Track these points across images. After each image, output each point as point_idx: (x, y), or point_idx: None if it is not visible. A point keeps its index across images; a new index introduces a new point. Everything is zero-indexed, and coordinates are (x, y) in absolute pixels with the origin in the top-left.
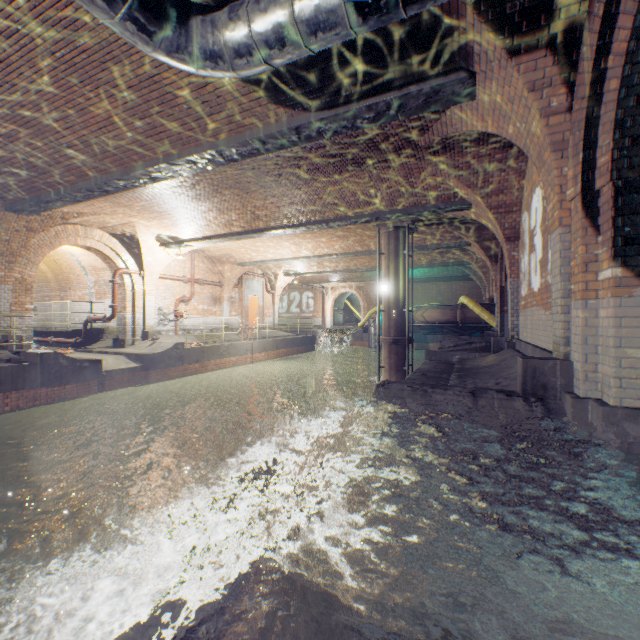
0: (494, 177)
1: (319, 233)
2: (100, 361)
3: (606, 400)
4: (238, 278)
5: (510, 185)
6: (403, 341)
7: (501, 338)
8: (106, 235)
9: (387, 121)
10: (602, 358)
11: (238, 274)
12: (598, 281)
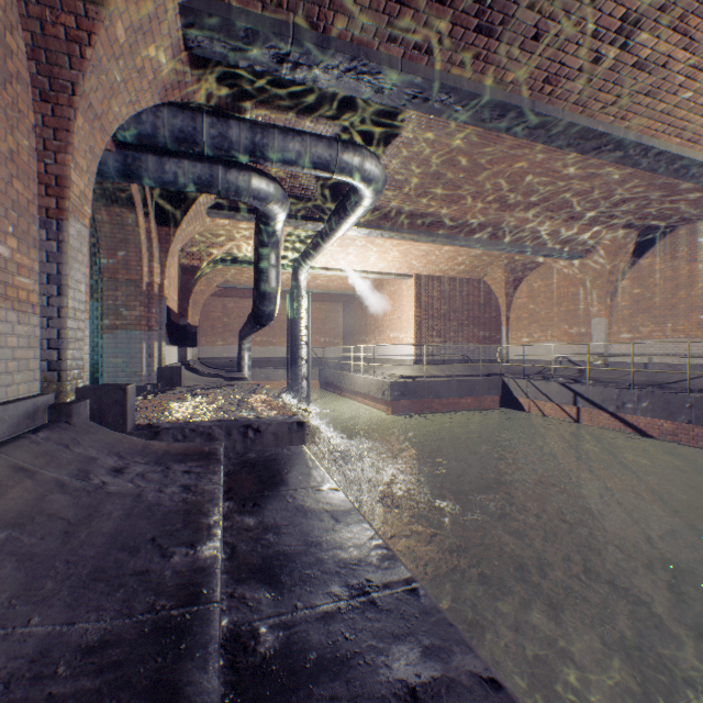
0: None
1: None
2: None
3: None
4: None
5: None
6: None
7: None
8: None
9: (309, 47)
10: None
11: None
12: None
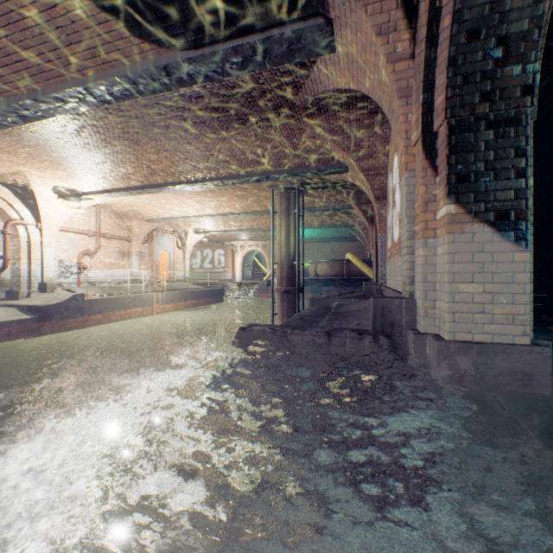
0: (364, 142)
1: (219, 192)
2: None
3: (442, 335)
4: (148, 234)
5: (378, 150)
6: (294, 290)
7: (372, 286)
8: None
9: (256, 68)
10: (439, 294)
11: (147, 230)
12: (436, 220)
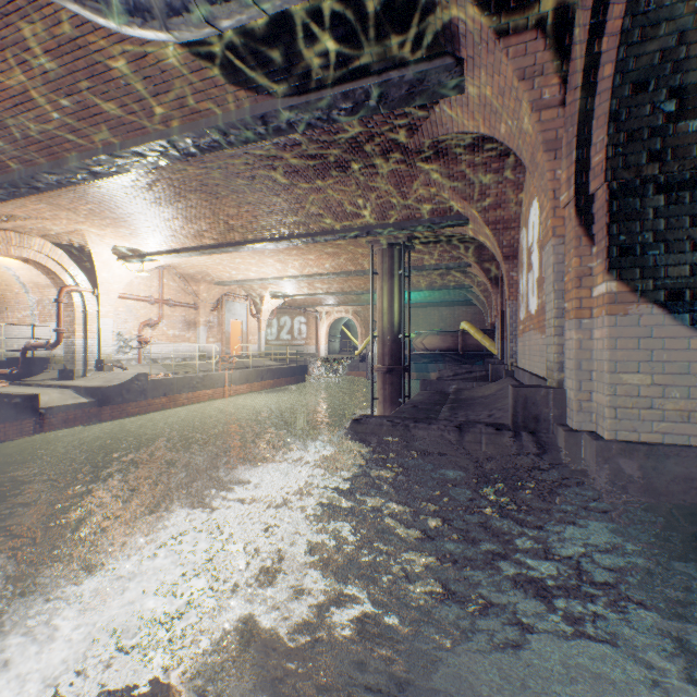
0: (491, 189)
1: (306, 249)
2: (36, 396)
3: (601, 433)
4: (217, 300)
5: (508, 199)
6: (398, 370)
7: (500, 366)
8: (49, 245)
9: (368, 114)
10: (597, 385)
11: (217, 295)
12: (593, 298)
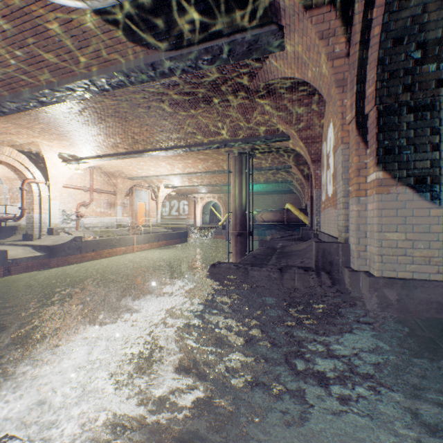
0: (304, 117)
1: (186, 156)
2: (5, 251)
3: (372, 272)
4: (129, 189)
5: (314, 123)
6: (245, 234)
7: (309, 231)
8: (15, 152)
9: (222, 63)
10: (370, 240)
11: (129, 186)
12: (367, 183)
